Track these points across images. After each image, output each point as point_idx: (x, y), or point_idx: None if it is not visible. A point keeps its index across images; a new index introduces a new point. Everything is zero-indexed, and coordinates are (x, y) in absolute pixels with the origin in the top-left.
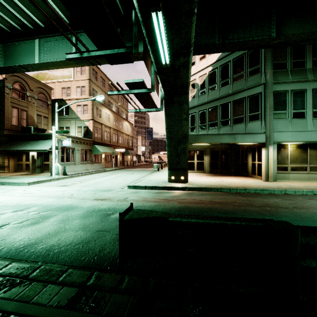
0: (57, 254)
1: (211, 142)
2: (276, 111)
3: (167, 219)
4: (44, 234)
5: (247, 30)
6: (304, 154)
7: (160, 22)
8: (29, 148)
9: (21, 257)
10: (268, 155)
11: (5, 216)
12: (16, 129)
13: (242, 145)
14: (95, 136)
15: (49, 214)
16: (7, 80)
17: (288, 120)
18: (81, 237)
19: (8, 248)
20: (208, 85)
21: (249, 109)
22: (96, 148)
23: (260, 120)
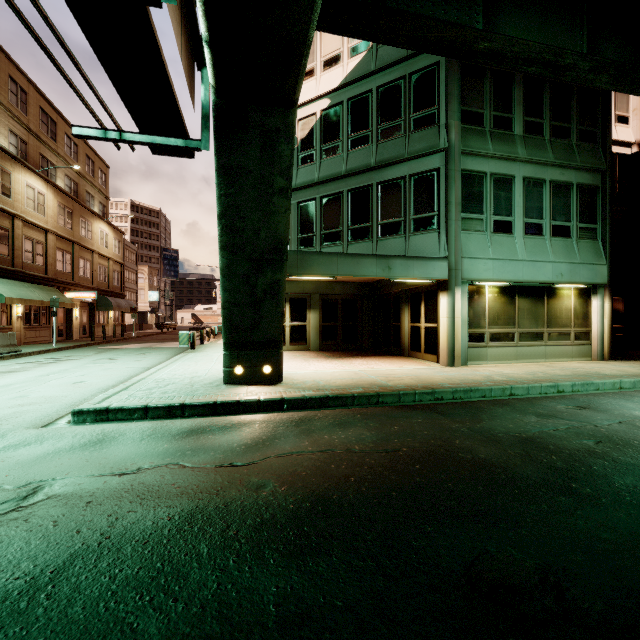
0: None
1: (338, 275)
2: (466, 213)
3: None
4: None
5: None
6: (510, 308)
7: None
8: None
9: None
10: (454, 308)
11: None
12: None
13: (389, 288)
14: None
15: None
16: None
17: (486, 235)
18: None
19: None
20: (320, 142)
21: (414, 204)
22: None
23: (436, 229)
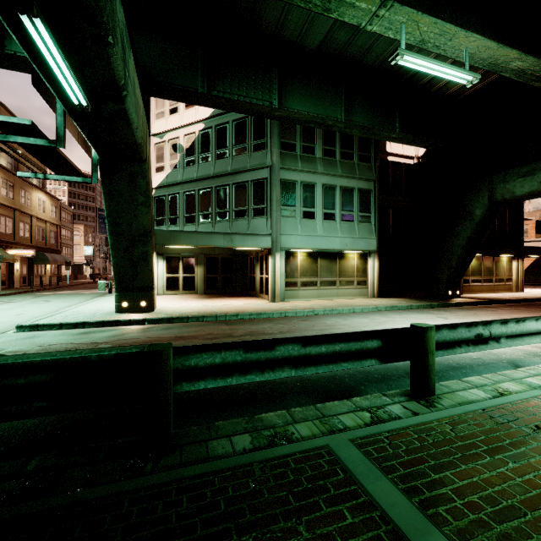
0: None
1: (197, 245)
2: (284, 206)
3: None
4: None
5: (244, 86)
6: (314, 265)
7: (42, 34)
8: None
9: None
10: (275, 266)
11: None
12: None
13: (250, 251)
14: None
15: None
16: None
17: (298, 220)
18: None
19: None
20: (198, 152)
21: (254, 199)
22: None
23: (266, 216)
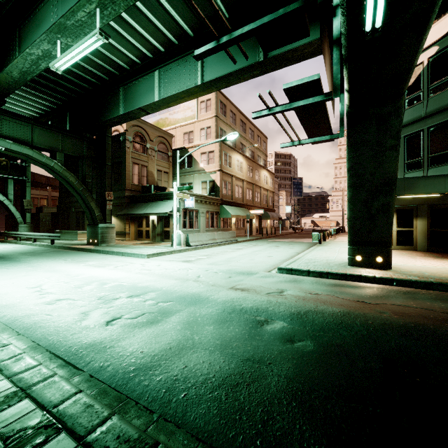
0: (183, 406)
1: (444, 192)
2: None
3: None
4: (163, 348)
5: None
6: None
7: None
8: (149, 211)
9: (129, 391)
10: None
11: (119, 302)
12: (137, 188)
13: None
14: (223, 194)
15: (170, 308)
16: (128, 132)
17: None
18: (222, 371)
19: (114, 368)
20: (427, 83)
21: None
22: (225, 210)
23: None
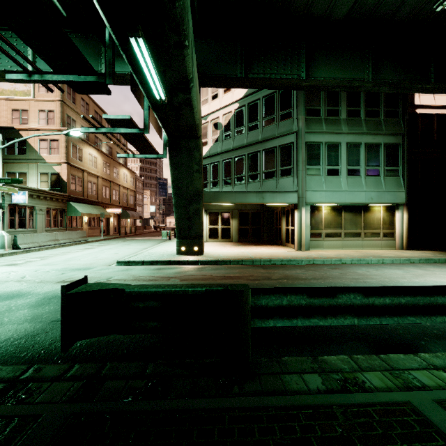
0: None
1: (235, 202)
2: (309, 166)
3: (124, 290)
4: None
5: (275, 65)
6: (338, 218)
7: (142, 49)
8: None
9: None
10: (301, 218)
11: None
12: None
13: (276, 206)
14: (71, 189)
15: None
16: None
17: (322, 177)
18: (26, 331)
19: None
20: (234, 127)
21: (281, 161)
22: (74, 208)
23: (292, 175)
